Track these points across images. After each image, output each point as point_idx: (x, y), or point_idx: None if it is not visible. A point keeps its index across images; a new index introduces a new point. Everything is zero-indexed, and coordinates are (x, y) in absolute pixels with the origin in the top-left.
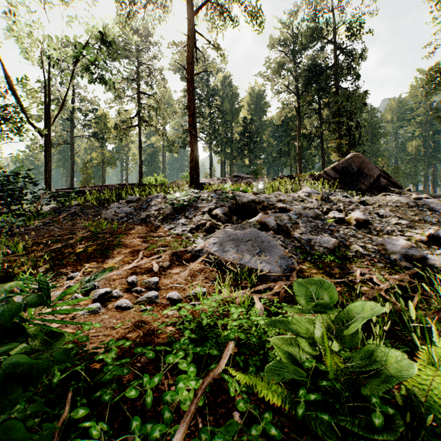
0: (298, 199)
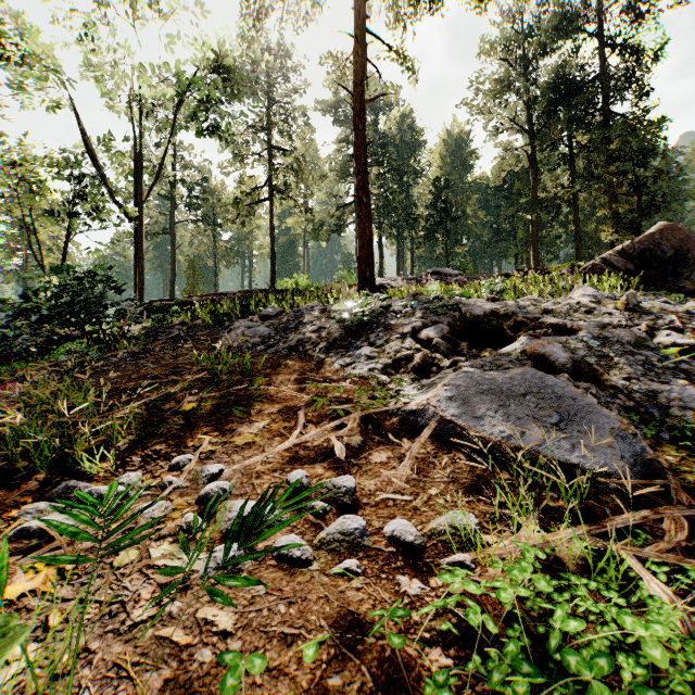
0: (580, 308)
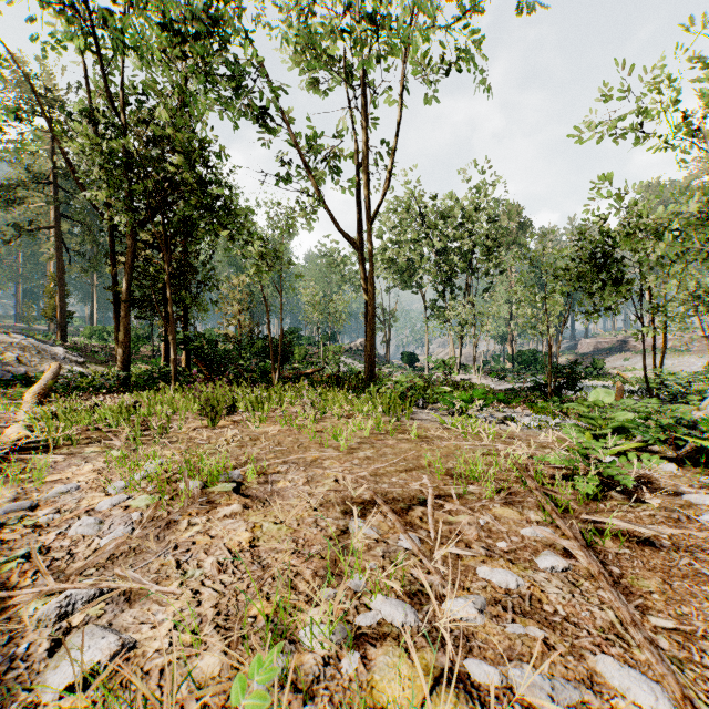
0: None
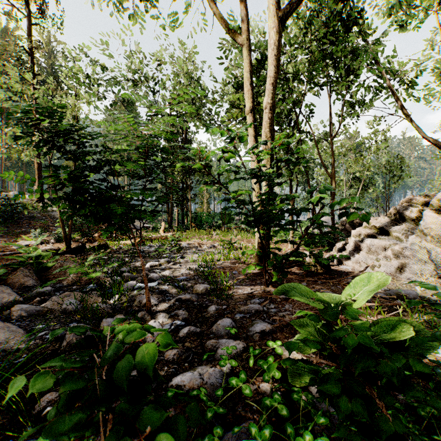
0: None
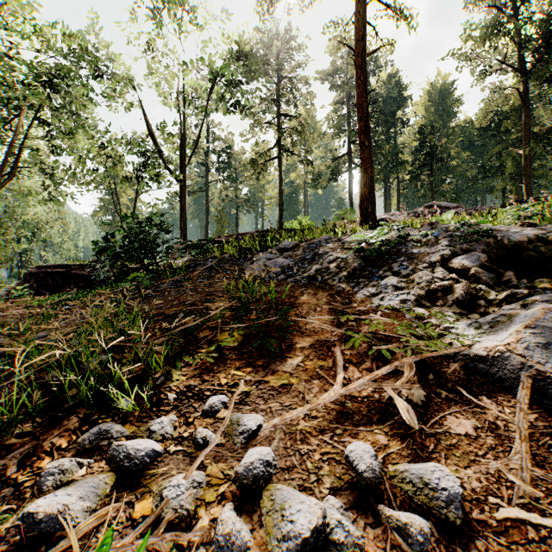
0: None
